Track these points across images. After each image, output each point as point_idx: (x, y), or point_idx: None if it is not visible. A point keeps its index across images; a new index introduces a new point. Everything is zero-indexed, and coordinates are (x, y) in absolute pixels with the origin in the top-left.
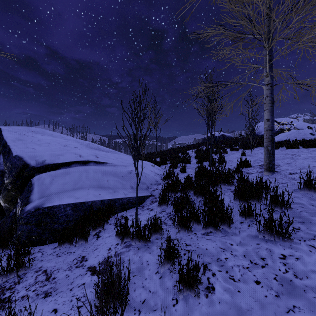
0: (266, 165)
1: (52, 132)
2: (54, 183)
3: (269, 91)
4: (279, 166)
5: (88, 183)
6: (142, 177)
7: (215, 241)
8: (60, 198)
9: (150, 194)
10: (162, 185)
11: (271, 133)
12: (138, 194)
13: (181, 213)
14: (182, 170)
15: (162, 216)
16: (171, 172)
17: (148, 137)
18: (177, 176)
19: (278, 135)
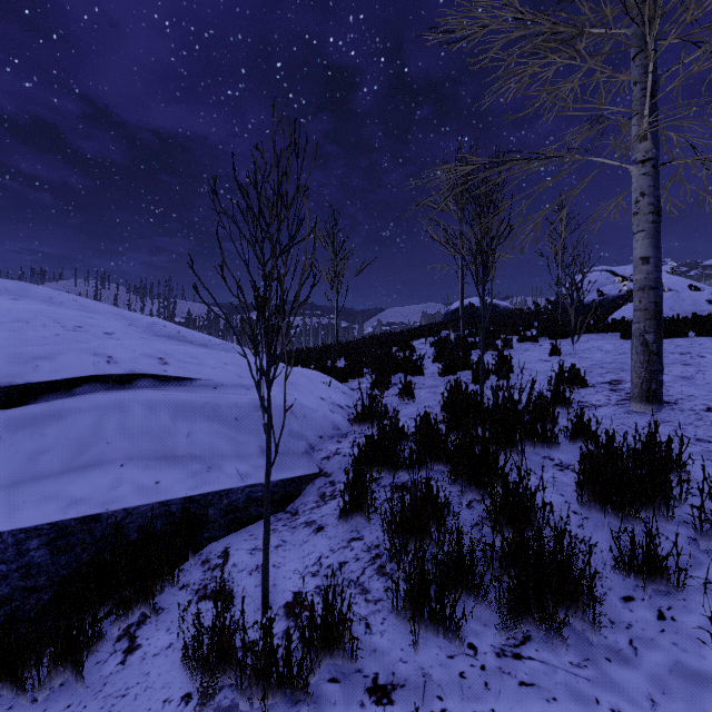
0: (641, 385)
1: (52, 291)
2: (1, 453)
3: (648, 179)
4: (663, 384)
5: (122, 446)
6: (295, 417)
7: (556, 697)
8: (13, 505)
9: (318, 469)
10: (351, 445)
11: (654, 296)
12: (280, 473)
13: (422, 568)
14: (404, 393)
15: (353, 557)
16: (377, 406)
17: (306, 301)
18: (395, 417)
19: (621, 304)
